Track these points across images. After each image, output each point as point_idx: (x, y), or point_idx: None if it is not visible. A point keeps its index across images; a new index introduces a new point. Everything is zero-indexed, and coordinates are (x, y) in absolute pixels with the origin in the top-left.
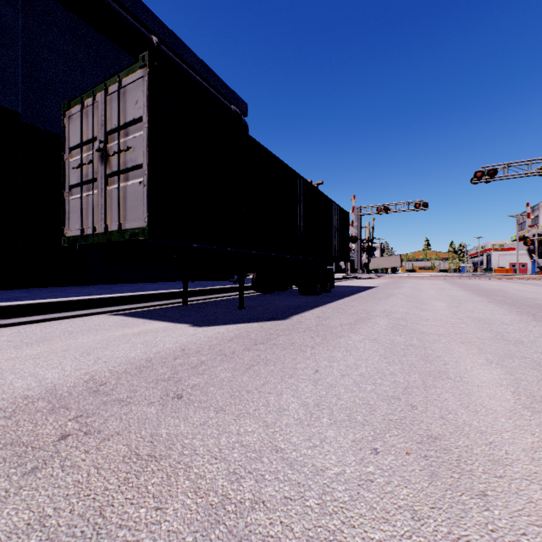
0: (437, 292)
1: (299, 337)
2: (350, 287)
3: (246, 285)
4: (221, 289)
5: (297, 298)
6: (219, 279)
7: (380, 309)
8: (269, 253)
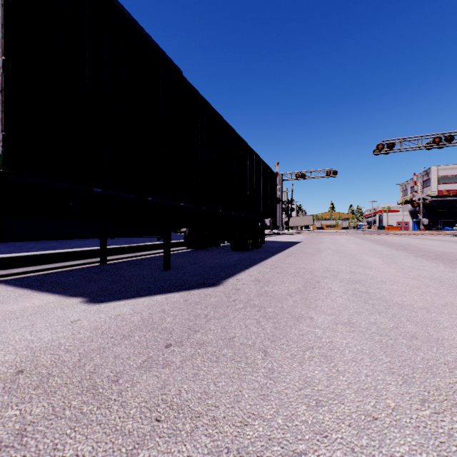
0: (358, 247)
1: (239, 322)
2: (277, 242)
3: (178, 241)
4: (150, 245)
5: (230, 254)
6: (155, 236)
7: (321, 267)
8: (200, 207)
